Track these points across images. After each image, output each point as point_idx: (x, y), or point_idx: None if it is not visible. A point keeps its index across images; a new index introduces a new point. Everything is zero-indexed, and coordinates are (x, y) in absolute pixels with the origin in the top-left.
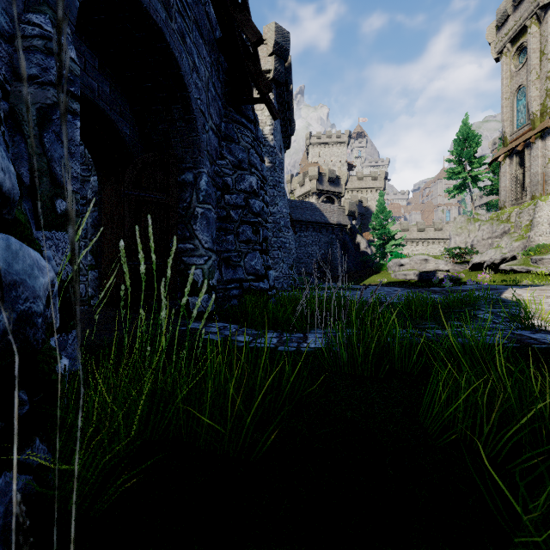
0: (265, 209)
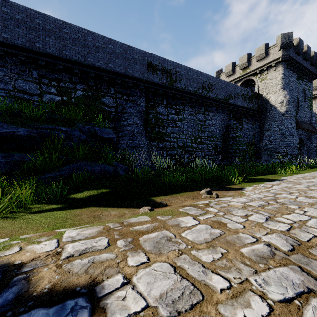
0: None
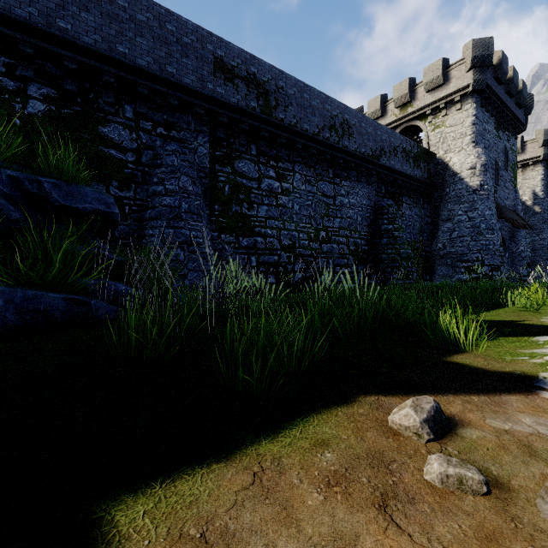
0: (528, 254)
